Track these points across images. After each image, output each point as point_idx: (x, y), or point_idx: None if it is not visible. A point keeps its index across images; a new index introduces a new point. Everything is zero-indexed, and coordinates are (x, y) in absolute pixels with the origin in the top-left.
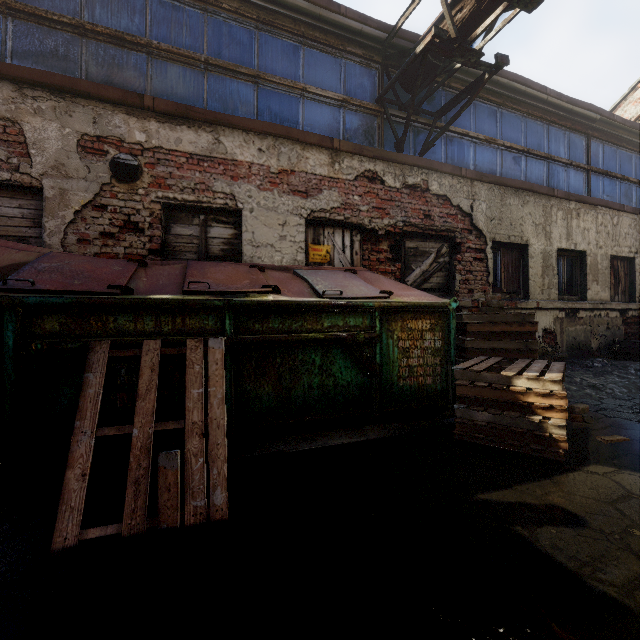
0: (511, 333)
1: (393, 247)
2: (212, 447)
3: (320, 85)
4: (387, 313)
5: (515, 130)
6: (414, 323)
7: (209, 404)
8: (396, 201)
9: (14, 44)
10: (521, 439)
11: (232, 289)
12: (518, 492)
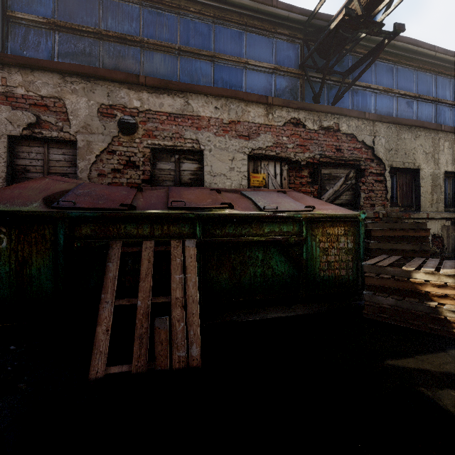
0: (407, 237)
1: (312, 174)
2: (189, 315)
3: (258, 59)
4: (311, 222)
5: (408, 81)
6: (331, 229)
7: (187, 285)
8: (314, 139)
9: (59, 48)
10: (419, 319)
11: (200, 206)
12: (419, 361)
